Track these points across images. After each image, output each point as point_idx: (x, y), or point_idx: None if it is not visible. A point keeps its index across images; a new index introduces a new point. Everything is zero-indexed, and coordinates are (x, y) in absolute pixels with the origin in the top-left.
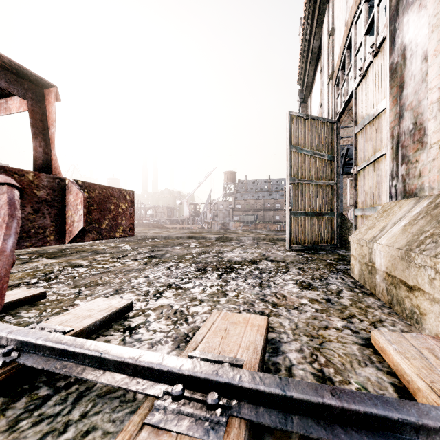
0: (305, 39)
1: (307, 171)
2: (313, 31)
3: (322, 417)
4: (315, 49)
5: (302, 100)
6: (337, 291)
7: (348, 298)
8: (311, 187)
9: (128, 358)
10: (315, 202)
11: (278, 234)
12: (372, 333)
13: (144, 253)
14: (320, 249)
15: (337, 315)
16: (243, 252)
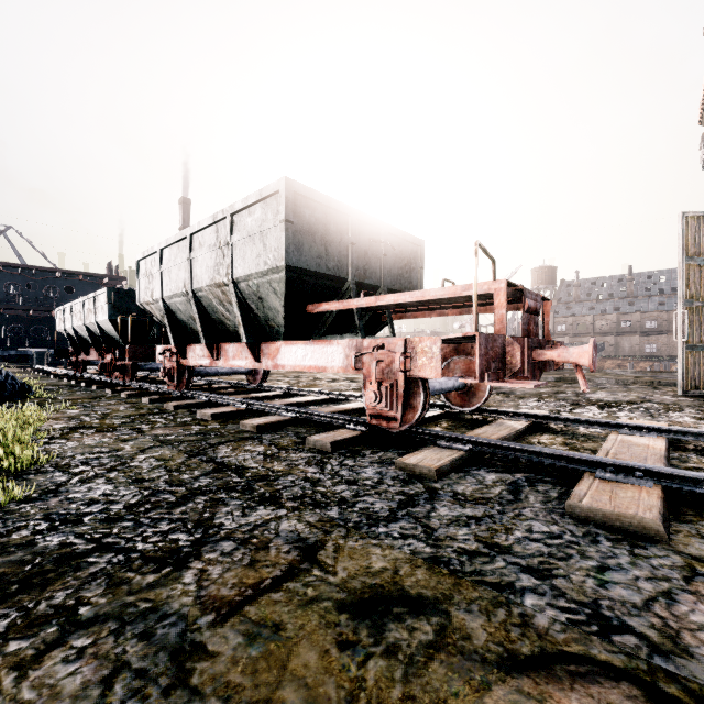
0: None
1: None
2: None
3: (703, 439)
4: None
5: None
6: None
7: None
8: None
9: (595, 420)
10: None
11: (659, 377)
12: None
13: None
14: None
15: None
16: (611, 395)
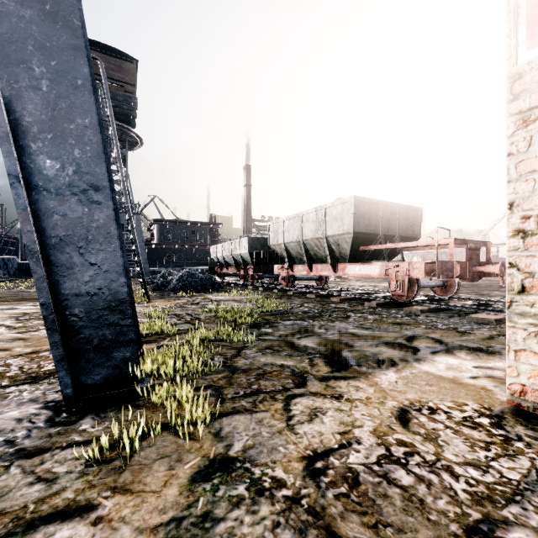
0: None
1: None
2: None
3: None
4: None
5: None
6: None
7: None
8: None
9: None
10: None
11: None
12: None
13: (470, 292)
14: None
15: None
16: None
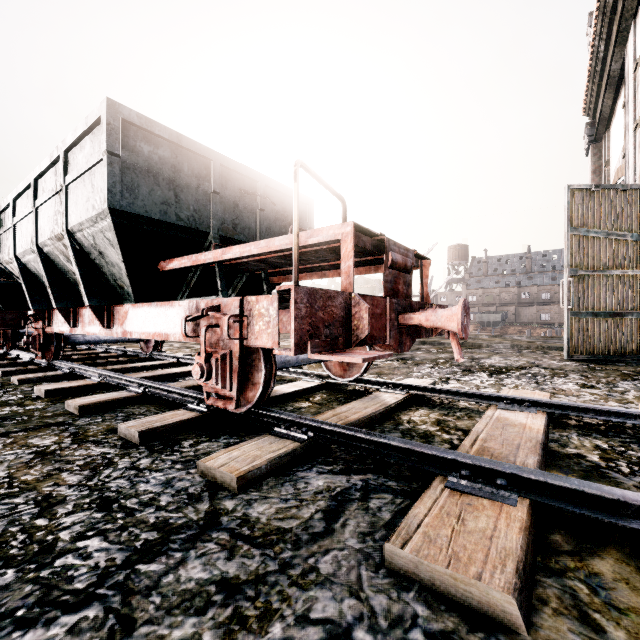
0: (596, 57)
1: (597, 258)
2: (611, 48)
3: (586, 414)
4: (613, 72)
5: (591, 138)
6: (623, 391)
7: (633, 395)
8: (604, 279)
9: (474, 392)
10: (610, 298)
11: (549, 342)
12: (639, 405)
13: None
14: (616, 361)
15: (615, 401)
16: (503, 359)
